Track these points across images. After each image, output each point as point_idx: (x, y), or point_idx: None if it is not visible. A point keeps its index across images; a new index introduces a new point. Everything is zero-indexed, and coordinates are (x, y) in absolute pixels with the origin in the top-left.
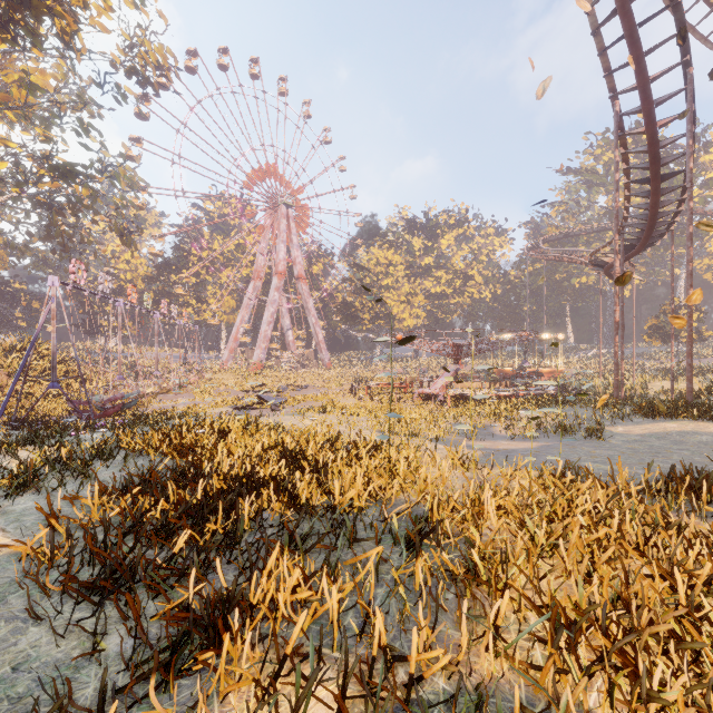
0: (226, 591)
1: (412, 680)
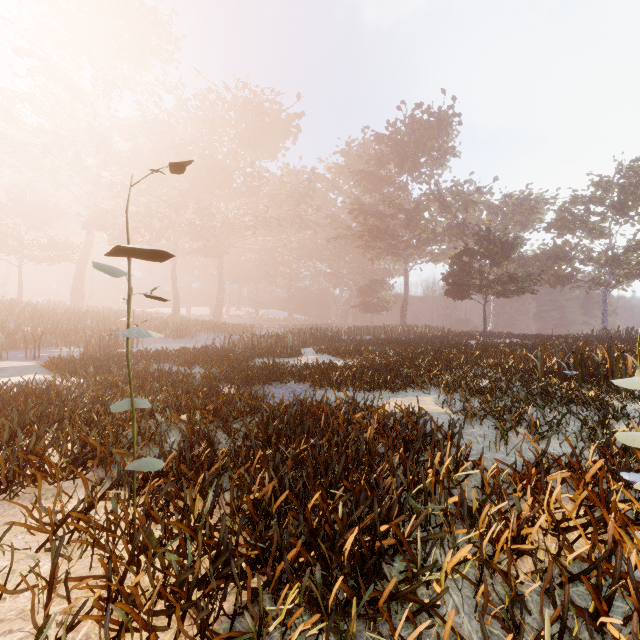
0: (241, 406)
1: (161, 407)
